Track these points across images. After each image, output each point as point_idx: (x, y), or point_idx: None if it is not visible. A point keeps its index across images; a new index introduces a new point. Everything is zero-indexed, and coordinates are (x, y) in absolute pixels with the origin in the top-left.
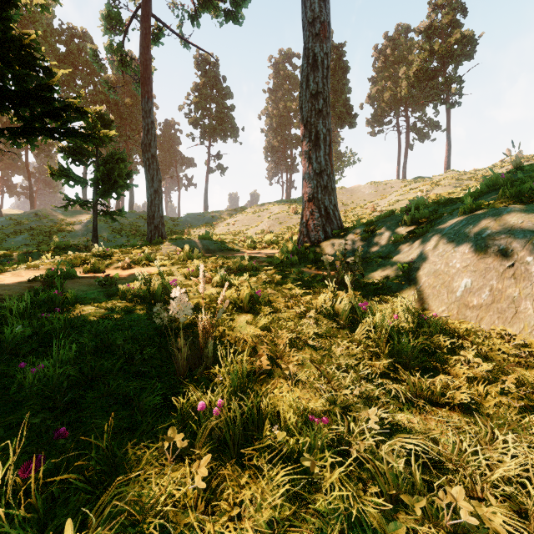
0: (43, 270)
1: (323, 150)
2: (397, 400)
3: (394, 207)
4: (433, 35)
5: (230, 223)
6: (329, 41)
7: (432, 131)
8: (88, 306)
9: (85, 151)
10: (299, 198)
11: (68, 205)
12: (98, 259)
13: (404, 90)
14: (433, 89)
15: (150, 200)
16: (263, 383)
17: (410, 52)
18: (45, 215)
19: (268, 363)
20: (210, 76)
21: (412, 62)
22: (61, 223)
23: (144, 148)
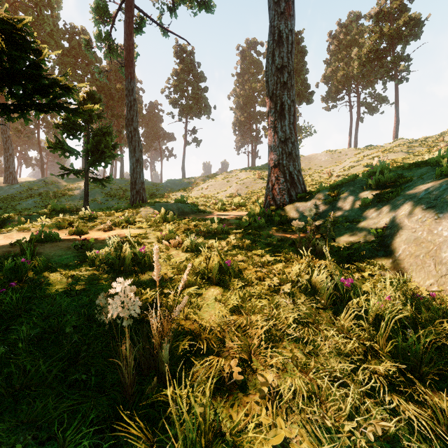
0: (33, 232)
1: (288, 120)
2: (420, 434)
3: (349, 172)
4: (382, 19)
5: (204, 187)
6: (293, 18)
7: (381, 105)
8: (57, 274)
9: (78, 126)
10: (263, 166)
11: (64, 173)
12: (83, 222)
13: (356, 69)
14: (382, 67)
15: (132, 168)
16: (234, 402)
17: (360, 36)
18: (52, 182)
19: (240, 370)
20: (187, 63)
21: (363, 45)
22: (64, 188)
23: (127, 122)
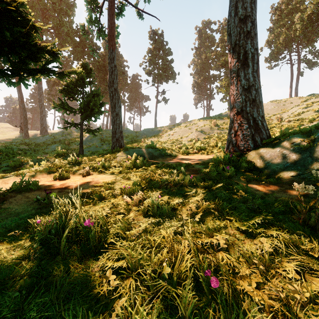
0: (27, 177)
1: (251, 68)
2: None
3: (300, 117)
4: None
5: (170, 134)
6: None
7: None
8: None
9: (75, 91)
10: (217, 115)
11: (66, 127)
12: (69, 166)
13: (298, 31)
14: None
15: (113, 121)
16: None
17: (301, 4)
18: (68, 133)
19: None
20: (158, 42)
21: (304, 11)
22: (76, 137)
23: (109, 84)
